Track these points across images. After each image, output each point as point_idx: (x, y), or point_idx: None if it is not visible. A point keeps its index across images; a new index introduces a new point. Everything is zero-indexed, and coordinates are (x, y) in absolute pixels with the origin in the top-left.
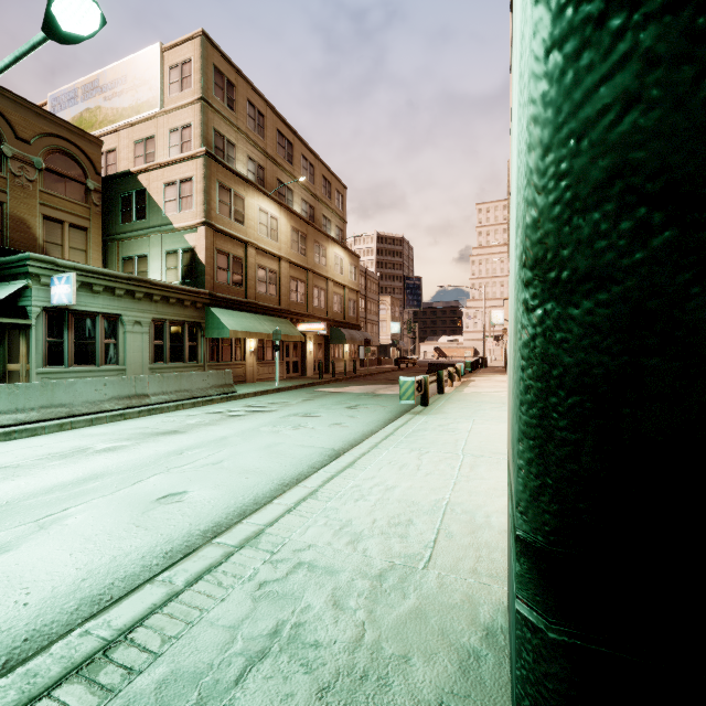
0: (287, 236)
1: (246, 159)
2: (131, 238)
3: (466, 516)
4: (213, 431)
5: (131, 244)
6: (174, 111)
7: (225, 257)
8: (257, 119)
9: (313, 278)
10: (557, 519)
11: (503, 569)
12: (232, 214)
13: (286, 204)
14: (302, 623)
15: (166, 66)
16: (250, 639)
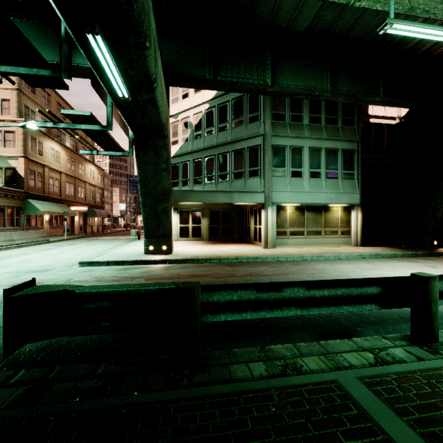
0: (64, 160)
1: (41, 119)
2: None
3: None
4: (66, 248)
5: None
6: None
7: (33, 173)
8: (46, 97)
9: (78, 182)
10: (145, 232)
11: None
12: (37, 151)
13: (64, 144)
14: (123, 253)
15: None
16: (117, 254)
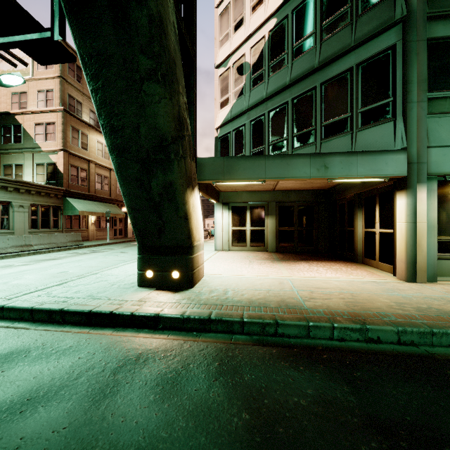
0: None
1: (89, 111)
2: (10, 153)
3: None
4: (74, 258)
5: (10, 157)
6: (41, 80)
7: (76, 169)
8: None
9: None
10: (138, 240)
11: None
12: (80, 144)
13: None
14: (108, 280)
15: None
16: (95, 281)
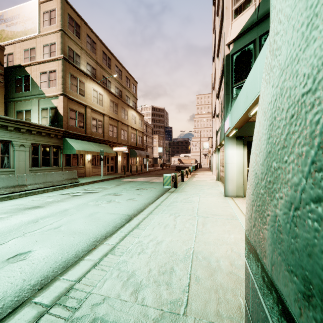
0: (107, 104)
1: (86, 64)
2: (21, 101)
3: (205, 262)
4: (60, 206)
5: (21, 104)
6: (46, 35)
7: (74, 112)
8: (92, 44)
9: (121, 125)
10: None
11: (236, 309)
12: (78, 91)
13: (107, 88)
14: None
15: (41, 11)
16: None
